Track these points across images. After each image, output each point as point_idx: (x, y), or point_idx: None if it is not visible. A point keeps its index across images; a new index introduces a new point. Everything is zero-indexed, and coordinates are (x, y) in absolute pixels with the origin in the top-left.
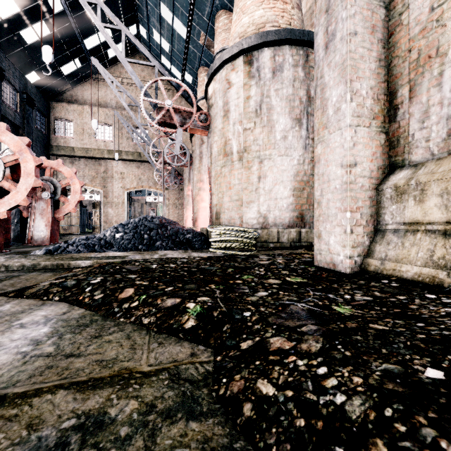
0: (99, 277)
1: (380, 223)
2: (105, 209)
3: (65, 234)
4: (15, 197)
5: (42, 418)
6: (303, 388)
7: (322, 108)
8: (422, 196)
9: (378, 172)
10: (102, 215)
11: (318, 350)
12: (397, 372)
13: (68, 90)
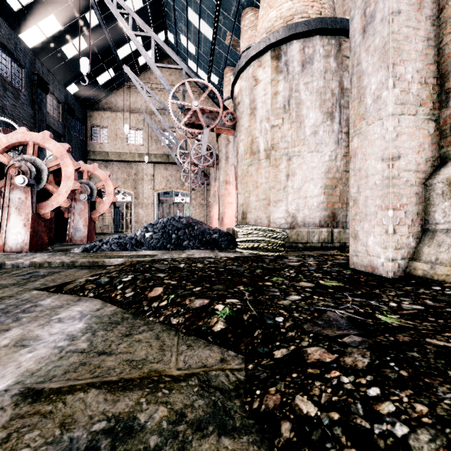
0: (130, 276)
1: (429, 222)
2: (136, 210)
3: (101, 233)
4: (57, 199)
5: (74, 418)
6: (351, 411)
7: (359, 98)
8: None
9: (426, 165)
10: (133, 215)
11: (366, 366)
12: None
13: (103, 99)
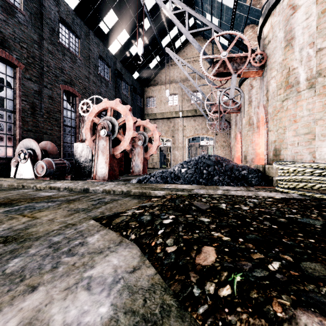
0: (171, 216)
1: None
2: (173, 152)
3: (151, 168)
4: (123, 144)
5: None
6: None
7: None
8: None
9: None
10: (172, 156)
11: None
12: None
13: (153, 78)
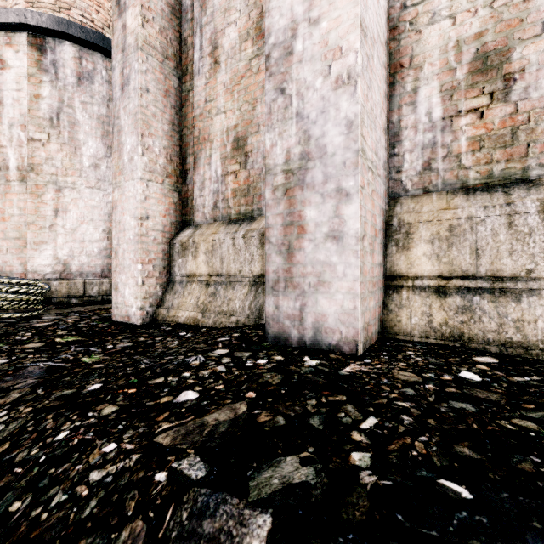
0: None
1: (172, 274)
2: None
3: None
4: None
5: None
6: None
7: (119, 152)
8: (196, 253)
9: (172, 227)
10: None
11: (14, 398)
12: (69, 393)
13: None
